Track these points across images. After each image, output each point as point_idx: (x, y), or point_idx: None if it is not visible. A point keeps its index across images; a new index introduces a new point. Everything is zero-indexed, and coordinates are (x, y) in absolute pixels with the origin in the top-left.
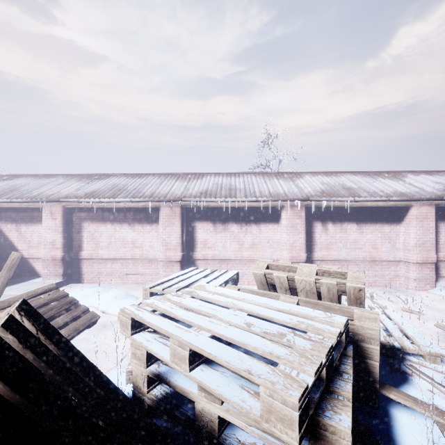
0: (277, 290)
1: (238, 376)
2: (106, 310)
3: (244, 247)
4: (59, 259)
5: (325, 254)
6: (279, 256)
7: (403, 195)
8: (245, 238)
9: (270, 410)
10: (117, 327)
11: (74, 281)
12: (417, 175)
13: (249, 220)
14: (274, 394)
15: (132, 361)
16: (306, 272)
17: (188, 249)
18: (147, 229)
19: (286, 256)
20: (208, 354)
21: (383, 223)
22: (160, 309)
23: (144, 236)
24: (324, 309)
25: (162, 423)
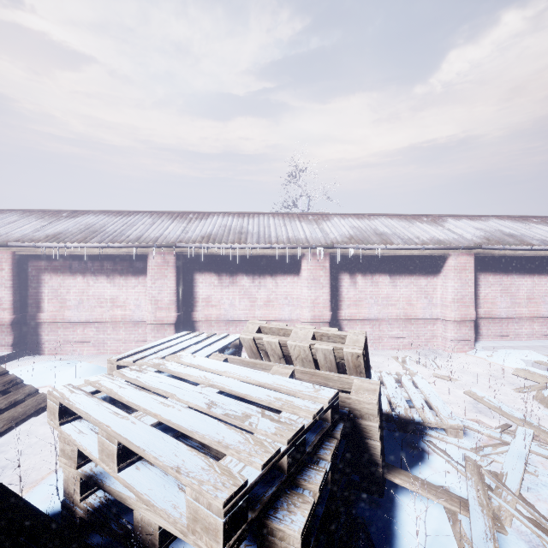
0: (270, 358)
1: None
2: None
3: (257, 305)
4: (7, 323)
5: (354, 312)
6: (299, 315)
7: (440, 243)
8: (258, 294)
9: (196, 518)
10: None
11: (30, 352)
12: (458, 220)
13: (264, 271)
14: (200, 497)
15: (60, 461)
16: (301, 335)
17: (185, 309)
18: (131, 283)
19: (307, 316)
20: (136, 448)
21: (419, 275)
22: (104, 388)
23: (128, 292)
24: (322, 381)
25: (101, 539)
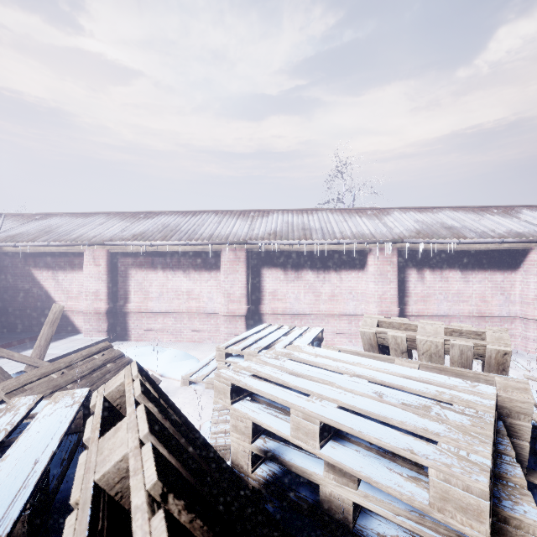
0: (391, 352)
1: (378, 456)
2: (164, 373)
3: (321, 300)
4: (103, 312)
5: (422, 308)
6: (365, 310)
7: (521, 236)
8: (322, 289)
9: (446, 498)
10: (181, 393)
11: (120, 338)
12: (534, 211)
13: (328, 266)
14: (451, 479)
15: (232, 435)
16: (430, 331)
17: (253, 302)
18: (204, 278)
19: (374, 311)
20: (349, 429)
21: (494, 270)
22: (263, 373)
23: (202, 286)
24: (453, 376)
25: (269, 508)
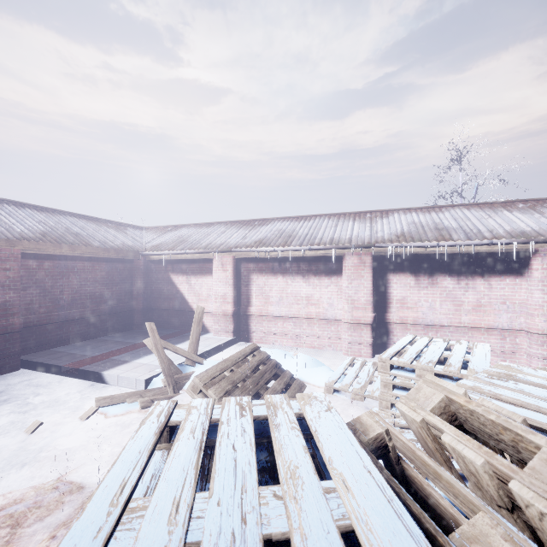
0: None
1: None
2: (301, 378)
3: (463, 310)
4: (230, 314)
5: None
6: (527, 324)
7: None
8: (464, 297)
9: None
10: None
11: (242, 339)
12: None
13: (472, 271)
14: None
15: None
16: None
17: (378, 309)
18: (324, 283)
19: (542, 326)
20: None
21: None
22: (508, 397)
23: (321, 291)
24: None
25: None
